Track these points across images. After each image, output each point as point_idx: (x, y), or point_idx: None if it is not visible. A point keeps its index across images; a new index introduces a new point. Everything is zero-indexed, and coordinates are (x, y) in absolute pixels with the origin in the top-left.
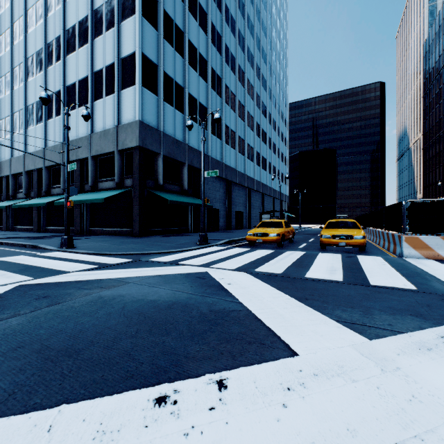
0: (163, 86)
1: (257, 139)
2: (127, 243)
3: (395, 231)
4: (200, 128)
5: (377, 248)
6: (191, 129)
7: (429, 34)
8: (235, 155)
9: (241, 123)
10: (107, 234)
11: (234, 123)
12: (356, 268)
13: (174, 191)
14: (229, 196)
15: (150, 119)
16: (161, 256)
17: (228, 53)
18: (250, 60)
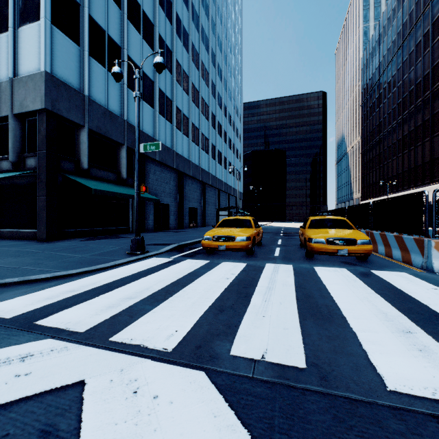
0: (89, 35)
1: (213, 131)
2: (5, 254)
3: (403, 232)
4: (144, 104)
5: (371, 254)
6: (120, 80)
7: (367, 48)
8: (188, 144)
9: (195, 109)
10: (0, 238)
11: (187, 107)
12: (432, 316)
13: (107, 179)
14: (181, 190)
15: (67, 75)
16: (28, 291)
17: (180, 26)
18: (205, 43)
